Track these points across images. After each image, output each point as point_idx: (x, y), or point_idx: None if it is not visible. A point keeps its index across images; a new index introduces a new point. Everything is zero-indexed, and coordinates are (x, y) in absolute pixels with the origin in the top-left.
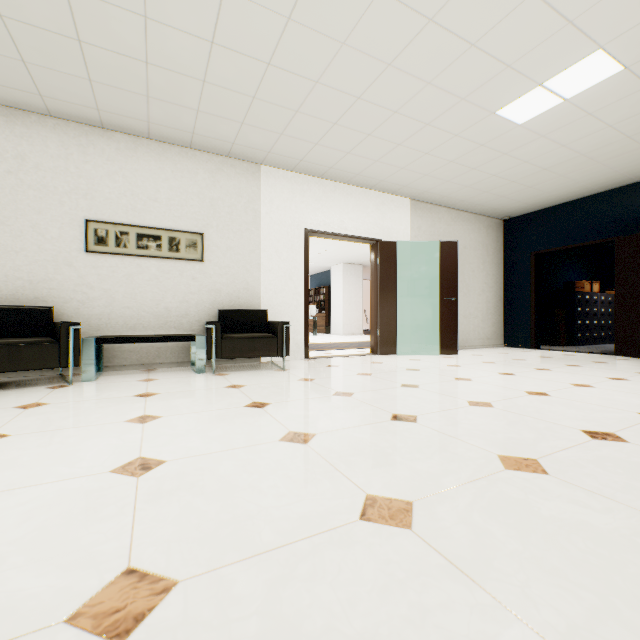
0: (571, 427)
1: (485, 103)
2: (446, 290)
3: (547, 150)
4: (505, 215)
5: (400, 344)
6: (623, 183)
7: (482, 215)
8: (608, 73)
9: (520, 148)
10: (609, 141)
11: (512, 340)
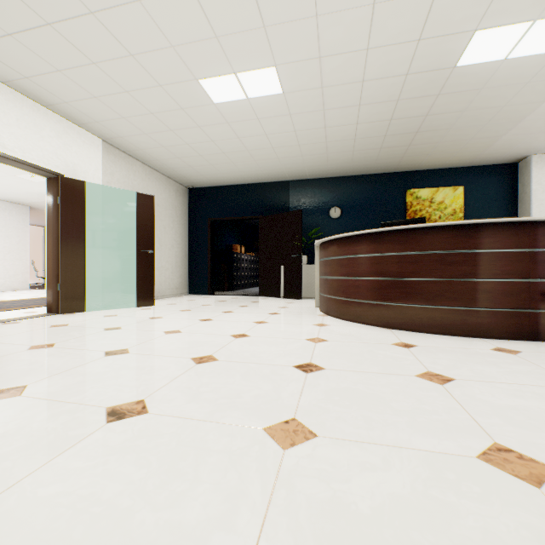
0: (286, 365)
1: (192, 64)
2: (144, 242)
3: (229, 137)
4: (190, 184)
5: (90, 299)
6: (263, 181)
7: (172, 179)
8: (275, 91)
9: (211, 126)
10: (264, 146)
11: (195, 289)
